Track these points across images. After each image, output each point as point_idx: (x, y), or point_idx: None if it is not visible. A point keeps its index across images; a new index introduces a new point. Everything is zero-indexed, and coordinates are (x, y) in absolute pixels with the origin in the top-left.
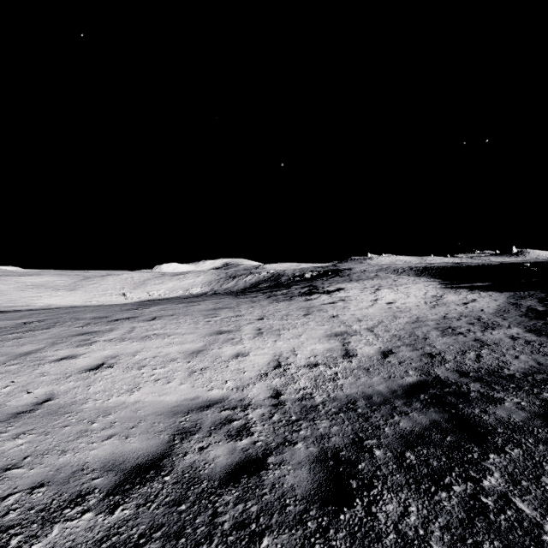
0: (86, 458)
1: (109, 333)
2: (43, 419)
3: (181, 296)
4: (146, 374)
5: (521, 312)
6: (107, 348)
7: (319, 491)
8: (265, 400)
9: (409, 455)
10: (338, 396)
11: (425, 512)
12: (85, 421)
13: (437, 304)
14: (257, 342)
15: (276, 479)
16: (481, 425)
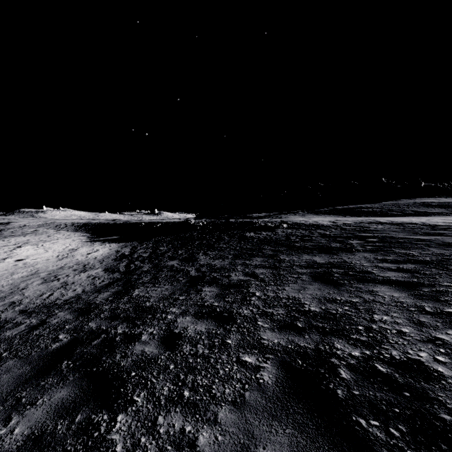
0: None
1: None
2: None
3: None
4: None
5: (115, 257)
6: None
7: None
8: None
9: None
10: None
11: None
12: None
13: (67, 256)
14: None
15: None
16: None
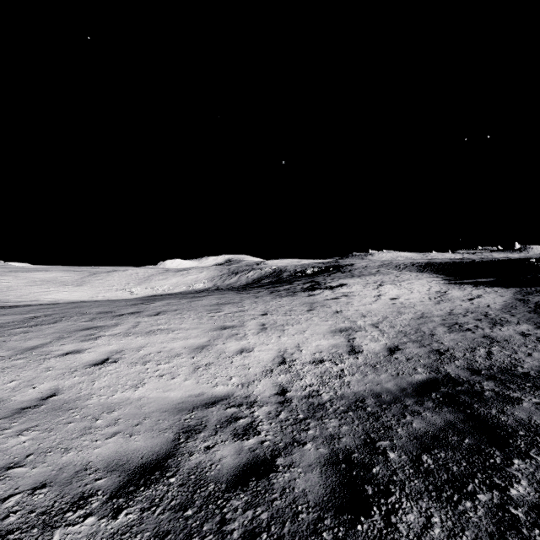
0: (90, 457)
1: (114, 328)
2: (47, 415)
3: (185, 292)
4: (151, 369)
5: (529, 309)
6: (112, 342)
7: (333, 498)
8: (270, 397)
9: (426, 458)
10: (346, 393)
11: (449, 524)
12: (89, 418)
13: (441, 300)
14: (261, 337)
15: (286, 483)
16: (500, 426)
